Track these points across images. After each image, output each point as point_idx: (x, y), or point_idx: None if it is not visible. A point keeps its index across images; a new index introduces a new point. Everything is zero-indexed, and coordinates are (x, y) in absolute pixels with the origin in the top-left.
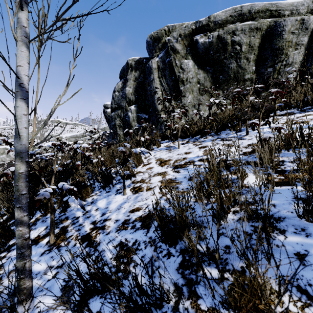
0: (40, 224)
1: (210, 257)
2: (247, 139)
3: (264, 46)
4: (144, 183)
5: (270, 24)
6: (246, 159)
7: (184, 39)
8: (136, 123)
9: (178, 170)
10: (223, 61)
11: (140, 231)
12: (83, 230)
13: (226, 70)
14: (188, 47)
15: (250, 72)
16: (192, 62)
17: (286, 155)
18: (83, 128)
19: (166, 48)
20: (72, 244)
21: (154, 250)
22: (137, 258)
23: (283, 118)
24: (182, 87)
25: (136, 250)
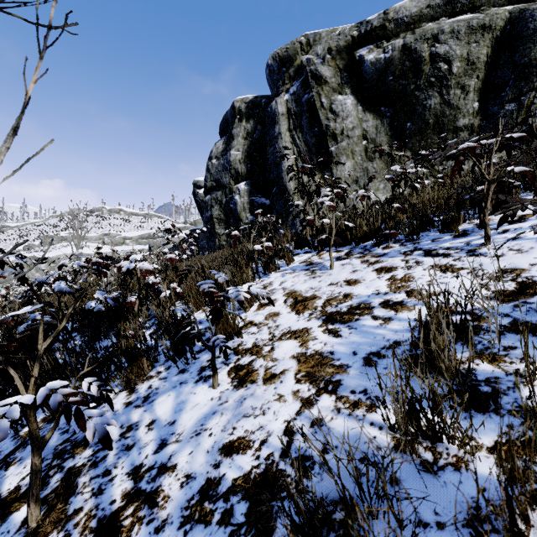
0: None
1: None
2: (490, 256)
3: (499, 61)
4: (258, 356)
5: (512, 16)
6: (510, 314)
7: (336, 57)
8: (249, 215)
9: (336, 328)
10: (413, 95)
11: None
12: (109, 494)
13: (419, 112)
14: (345, 71)
15: (468, 113)
16: (353, 99)
17: None
18: (161, 222)
19: (303, 75)
20: None
21: None
22: None
23: None
24: (333, 147)
25: None
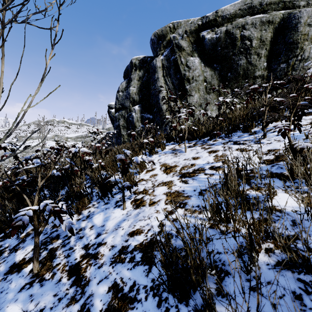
0: (29, 242)
1: None
2: (265, 143)
3: (277, 40)
4: (146, 194)
5: (284, 16)
6: (269, 170)
7: (189, 35)
8: (140, 124)
9: (186, 180)
10: (231, 58)
11: (140, 267)
12: (73, 256)
13: (234, 67)
14: (194, 44)
15: (261, 68)
16: (199, 59)
17: None
18: (89, 129)
19: (171, 45)
20: (57, 278)
21: (157, 305)
22: None
23: (305, 118)
24: (187, 86)
25: (134, 300)
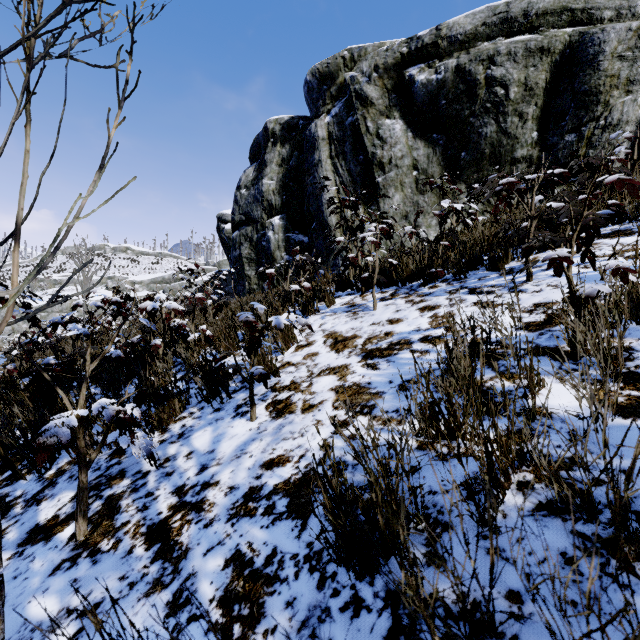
0: (64, 486)
1: (470, 633)
2: (529, 292)
3: (558, 88)
4: (297, 391)
5: (571, 39)
6: (534, 341)
7: (384, 75)
8: (284, 254)
9: (375, 362)
10: (468, 122)
11: (285, 522)
12: (155, 509)
13: (474, 140)
14: (393, 92)
15: (526, 143)
16: (402, 124)
17: (634, 334)
18: (178, 264)
19: (346, 95)
20: (125, 549)
21: (318, 586)
22: (274, 607)
23: (609, 242)
24: (380, 178)
25: (274, 580)
